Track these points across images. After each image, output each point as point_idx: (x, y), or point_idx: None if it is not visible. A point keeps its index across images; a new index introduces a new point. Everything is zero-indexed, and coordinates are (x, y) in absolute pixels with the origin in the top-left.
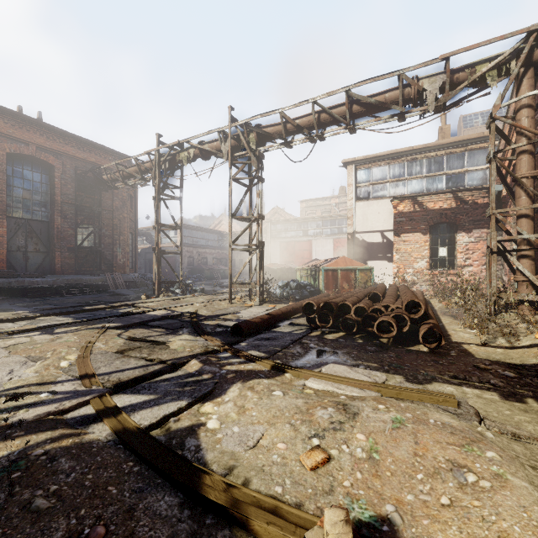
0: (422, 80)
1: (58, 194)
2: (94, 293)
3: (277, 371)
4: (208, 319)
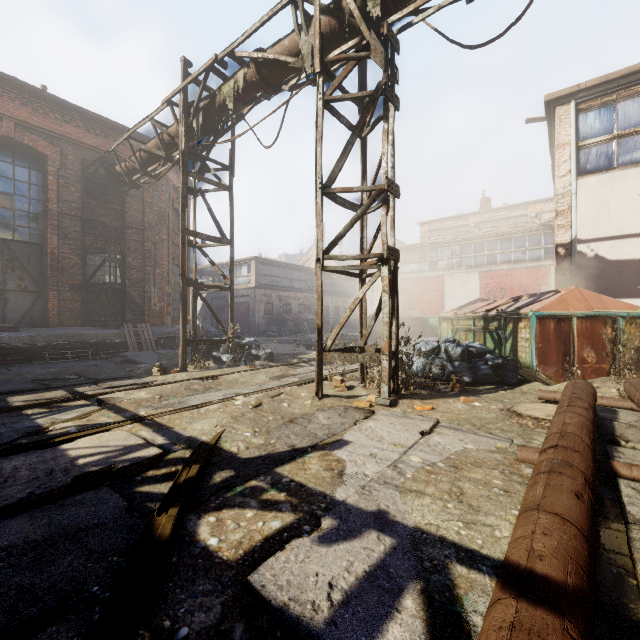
0: None
1: (53, 200)
2: (103, 357)
3: None
4: (236, 484)
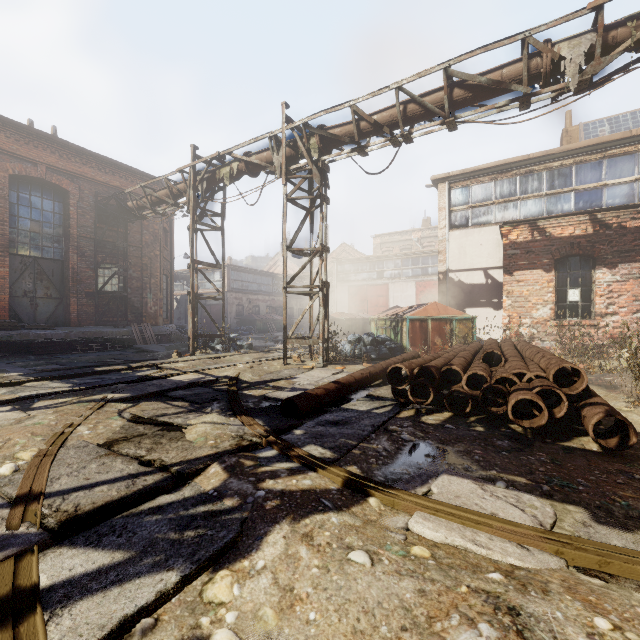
0: (558, 44)
1: (74, 226)
2: (117, 349)
3: (354, 491)
4: (252, 386)
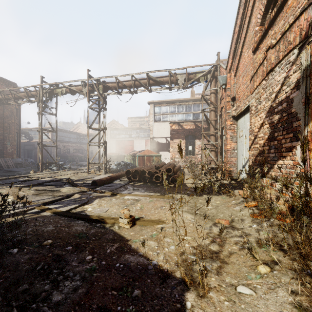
0: (177, 75)
1: None
2: None
3: (114, 195)
4: (77, 181)
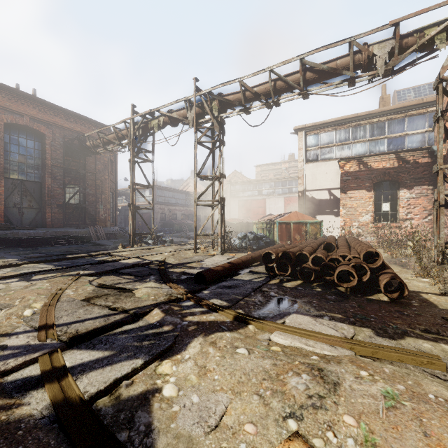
0: (372, 46)
1: (48, 159)
2: (79, 244)
3: (240, 322)
4: (174, 266)
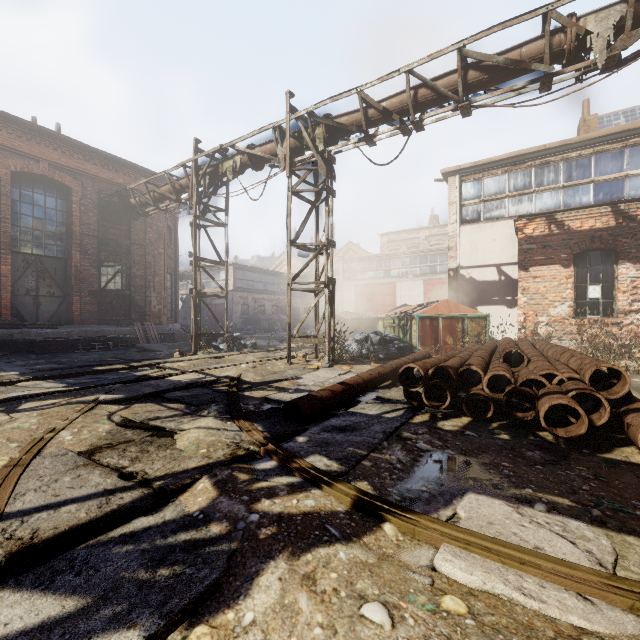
0: (584, 18)
1: (76, 224)
2: (120, 349)
3: (366, 514)
4: (254, 387)
